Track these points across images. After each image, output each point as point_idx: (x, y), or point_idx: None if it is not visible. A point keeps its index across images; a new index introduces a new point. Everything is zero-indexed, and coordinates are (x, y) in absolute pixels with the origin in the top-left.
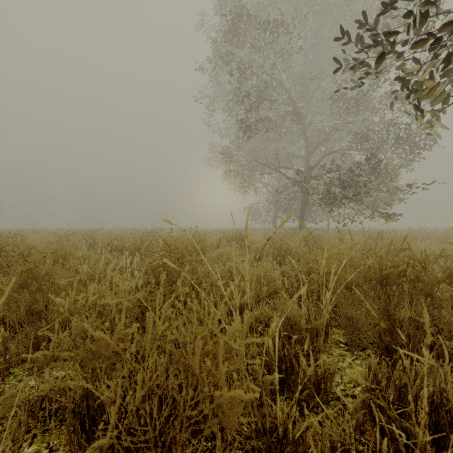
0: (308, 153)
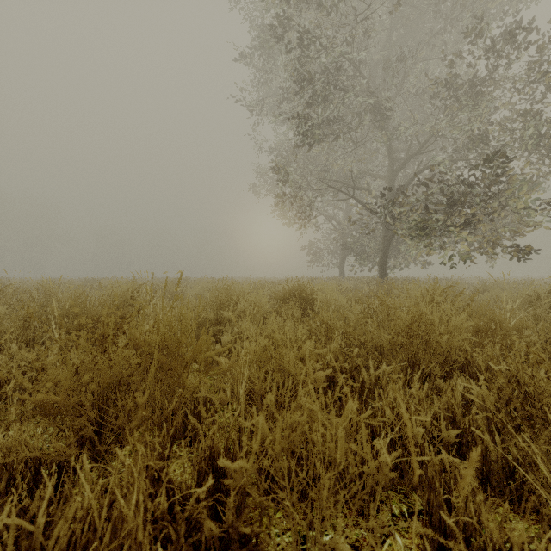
0: (394, 172)
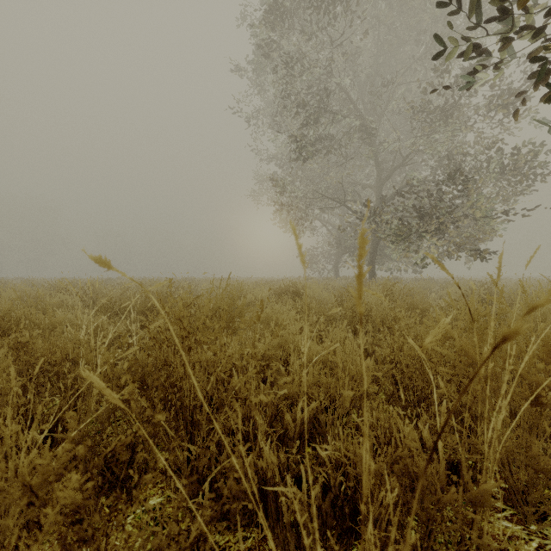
0: (381, 182)
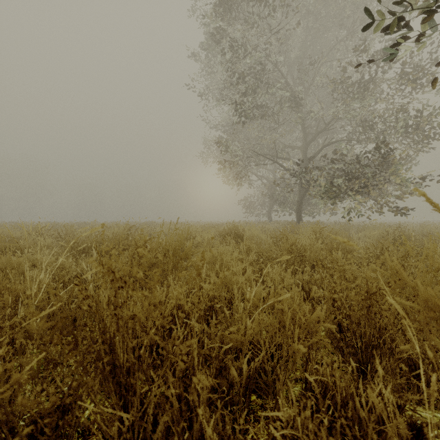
0: (306, 144)
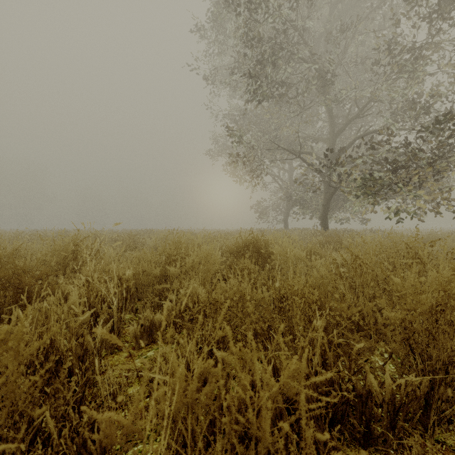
0: (334, 135)
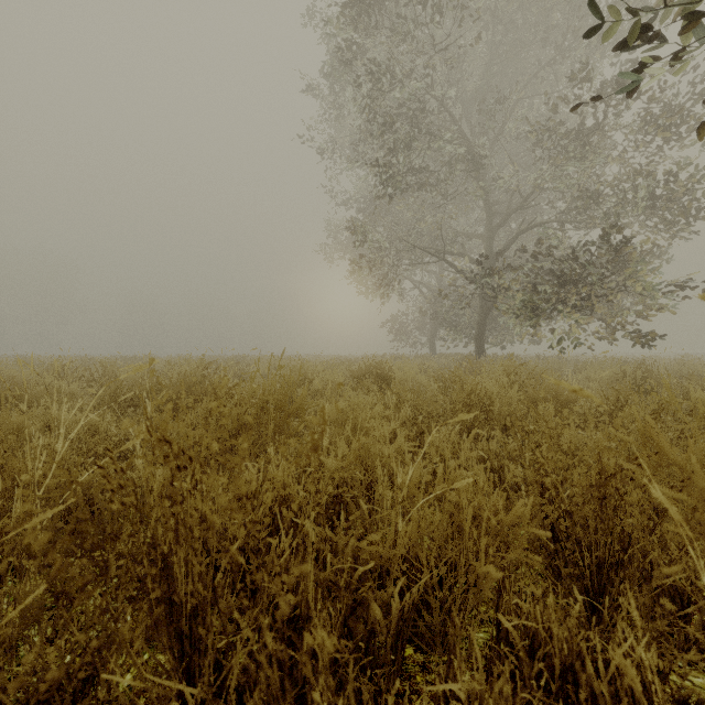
0: (492, 230)
